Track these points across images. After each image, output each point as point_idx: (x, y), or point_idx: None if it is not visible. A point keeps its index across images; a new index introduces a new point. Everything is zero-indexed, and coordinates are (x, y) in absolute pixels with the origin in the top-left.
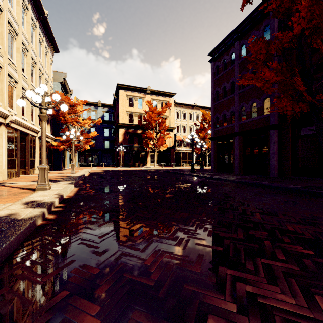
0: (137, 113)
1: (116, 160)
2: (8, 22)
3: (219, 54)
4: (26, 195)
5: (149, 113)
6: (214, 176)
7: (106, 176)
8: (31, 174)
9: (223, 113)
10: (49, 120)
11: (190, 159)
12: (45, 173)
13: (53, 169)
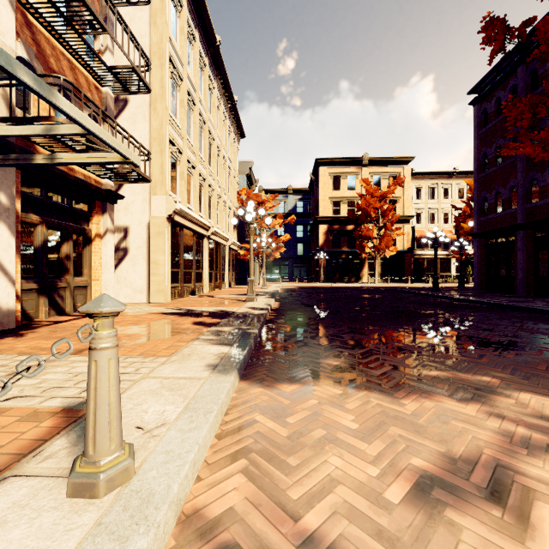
0: (346, 199)
1: (314, 272)
2: (208, 131)
3: (489, 90)
4: (241, 303)
5: (365, 198)
6: (465, 297)
7: (304, 294)
8: (223, 289)
9: (495, 191)
10: (236, 224)
11: (445, 270)
12: (253, 285)
13: (239, 284)
